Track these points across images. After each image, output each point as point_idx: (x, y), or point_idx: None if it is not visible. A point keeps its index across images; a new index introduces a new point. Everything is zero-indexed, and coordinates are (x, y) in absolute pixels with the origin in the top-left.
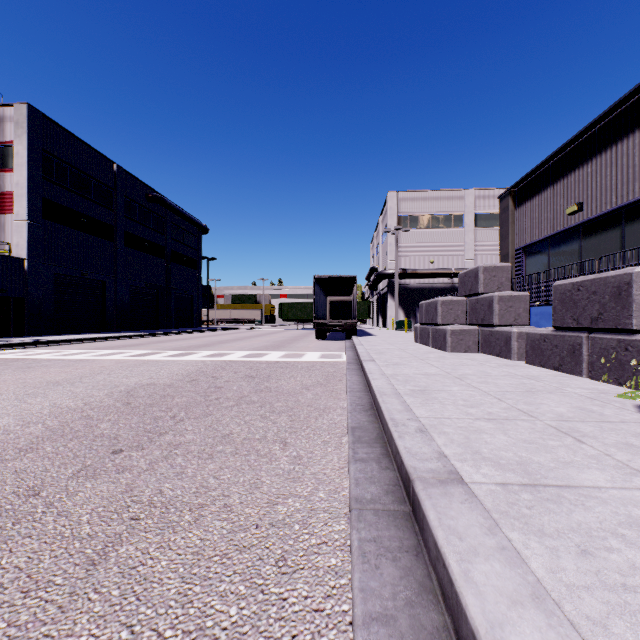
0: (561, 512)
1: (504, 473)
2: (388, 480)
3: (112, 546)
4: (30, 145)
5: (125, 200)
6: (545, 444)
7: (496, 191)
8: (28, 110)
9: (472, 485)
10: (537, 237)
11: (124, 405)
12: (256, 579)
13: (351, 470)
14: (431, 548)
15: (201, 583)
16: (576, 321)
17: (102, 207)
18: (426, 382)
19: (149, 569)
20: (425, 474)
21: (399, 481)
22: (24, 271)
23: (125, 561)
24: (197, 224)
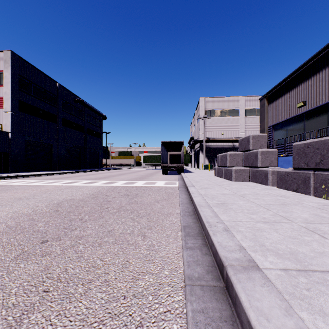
0: None
1: (283, 261)
2: (208, 263)
3: (26, 314)
4: (12, 72)
5: (63, 102)
6: (303, 239)
7: (256, 97)
8: (11, 54)
9: (265, 270)
10: (280, 120)
11: (54, 212)
12: None
13: (184, 255)
14: (244, 322)
15: None
16: (306, 164)
17: (50, 105)
18: (224, 198)
19: None
20: (233, 262)
21: (214, 263)
22: (9, 138)
23: (33, 327)
24: (100, 114)
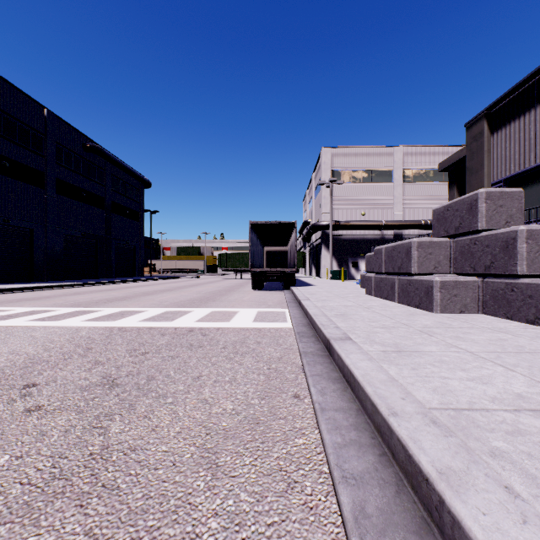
0: None
1: None
2: None
3: None
4: None
5: (58, 147)
6: None
7: (422, 148)
8: None
9: None
10: (533, 162)
11: None
12: None
13: None
14: None
15: None
16: None
17: (29, 151)
18: None
19: None
20: None
21: None
22: None
23: None
24: (139, 177)
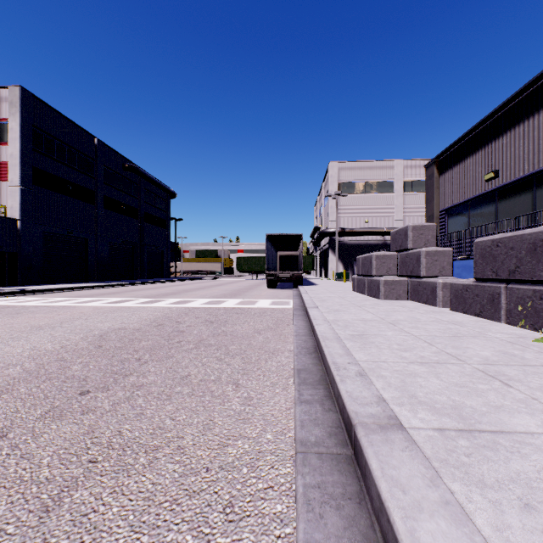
0: (499, 460)
1: (440, 418)
2: (331, 422)
3: (67, 491)
4: (22, 122)
5: (105, 169)
6: (475, 388)
7: (421, 161)
8: (21, 92)
9: (411, 430)
10: (458, 200)
11: (96, 348)
12: (203, 528)
13: (297, 412)
14: (374, 498)
15: (149, 532)
16: (495, 273)
17: (85, 175)
18: (363, 327)
19: (100, 516)
20: (366, 419)
21: (341, 423)
22: (17, 230)
23: (78, 507)
24: (166, 190)
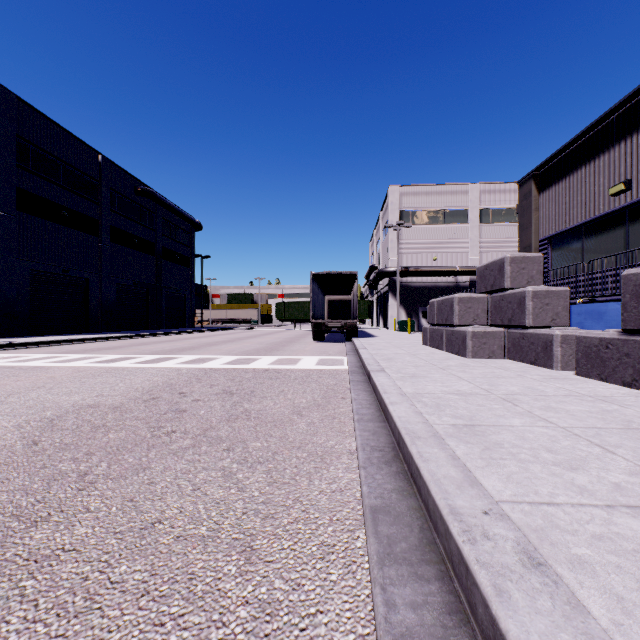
0: None
1: None
2: None
3: None
4: (2, 129)
5: (111, 193)
6: None
7: (502, 185)
8: None
9: None
10: (568, 225)
11: (25, 447)
12: None
13: None
14: None
15: None
16: None
17: (85, 200)
18: (467, 408)
19: None
20: None
21: None
22: None
23: None
24: (190, 220)
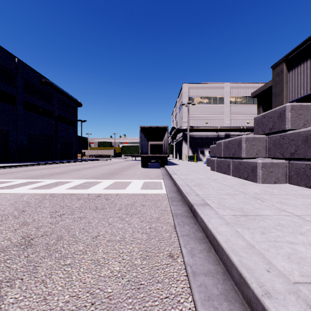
0: None
1: None
2: None
3: None
4: None
5: (24, 81)
6: None
7: (241, 84)
8: None
9: None
10: None
11: None
12: None
13: None
14: None
15: None
16: None
17: (6, 83)
18: None
19: None
20: None
21: None
22: None
23: None
24: (74, 100)
